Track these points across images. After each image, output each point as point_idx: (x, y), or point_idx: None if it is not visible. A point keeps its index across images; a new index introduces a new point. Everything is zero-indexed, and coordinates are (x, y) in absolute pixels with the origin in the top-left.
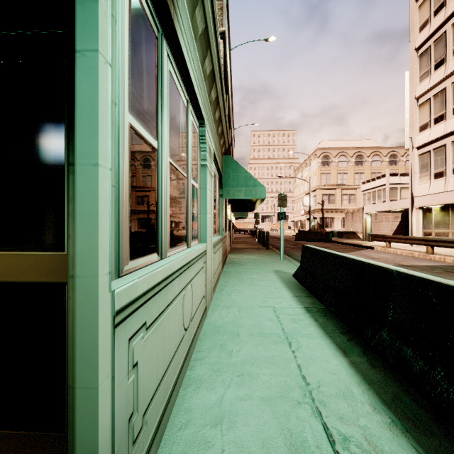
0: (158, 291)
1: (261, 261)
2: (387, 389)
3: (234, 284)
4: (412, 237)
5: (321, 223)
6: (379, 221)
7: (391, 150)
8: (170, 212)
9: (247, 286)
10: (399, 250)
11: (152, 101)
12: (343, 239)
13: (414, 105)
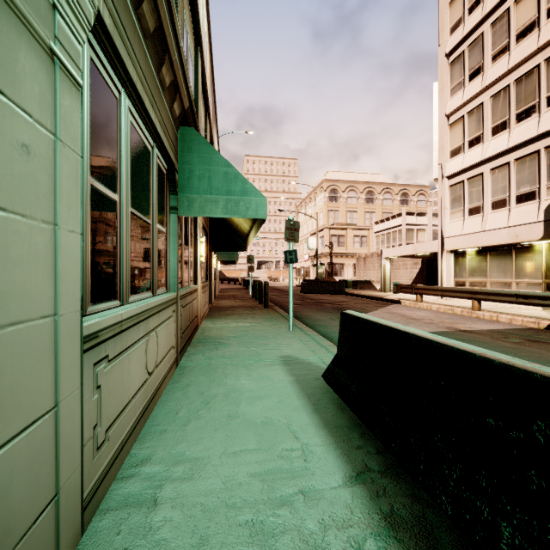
0: None
1: (257, 334)
2: None
3: (189, 423)
4: (453, 289)
5: (330, 271)
6: (395, 268)
7: (402, 188)
8: None
9: (221, 427)
10: (434, 305)
11: None
12: (358, 290)
13: (445, 124)
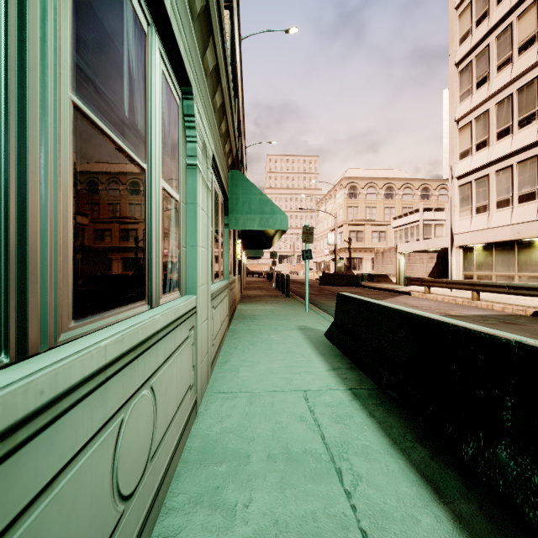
0: None
1: (280, 313)
2: None
3: (244, 351)
4: (455, 281)
5: (348, 265)
6: (412, 262)
7: (423, 183)
8: (79, 230)
9: (262, 353)
10: (439, 296)
11: None
12: (374, 283)
13: (454, 128)
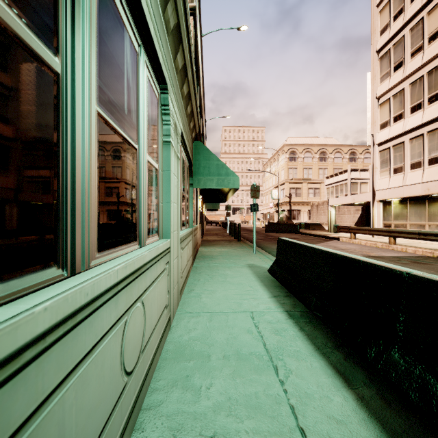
0: (37, 354)
1: (233, 254)
2: None
3: (205, 283)
4: (376, 229)
5: (289, 215)
6: (341, 213)
7: (351, 148)
8: (100, 194)
9: (219, 284)
10: (363, 241)
11: None
12: (310, 230)
13: (375, 104)
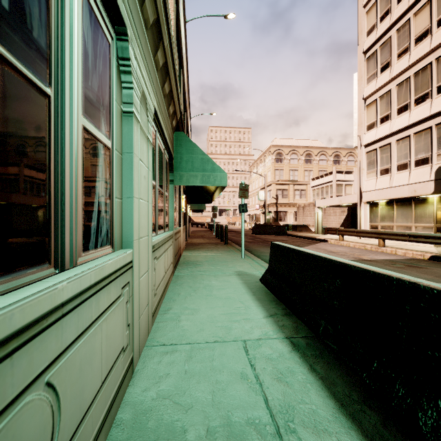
0: None
1: (220, 259)
2: None
3: (186, 298)
4: (365, 231)
5: (276, 217)
6: (327, 215)
7: (335, 151)
8: None
9: (204, 299)
10: (352, 243)
11: None
12: (297, 232)
13: (362, 105)
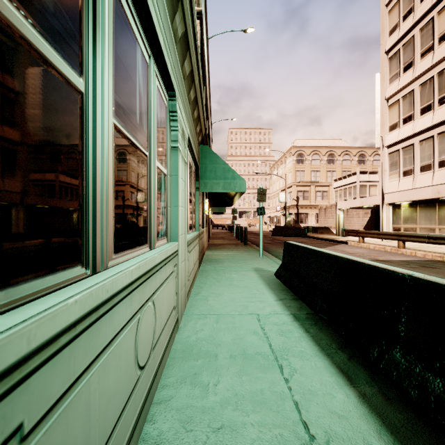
0: (70, 340)
1: (240, 258)
2: (417, 439)
3: (211, 286)
4: (384, 233)
5: (296, 219)
6: (350, 217)
7: (360, 150)
8: (116, 200)
9: (226, 287)
10: (371, 245)
11: (68, 3)
12: (317, 234)
13: (384, 105)
